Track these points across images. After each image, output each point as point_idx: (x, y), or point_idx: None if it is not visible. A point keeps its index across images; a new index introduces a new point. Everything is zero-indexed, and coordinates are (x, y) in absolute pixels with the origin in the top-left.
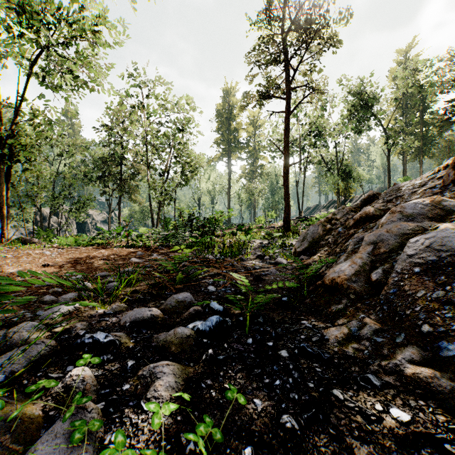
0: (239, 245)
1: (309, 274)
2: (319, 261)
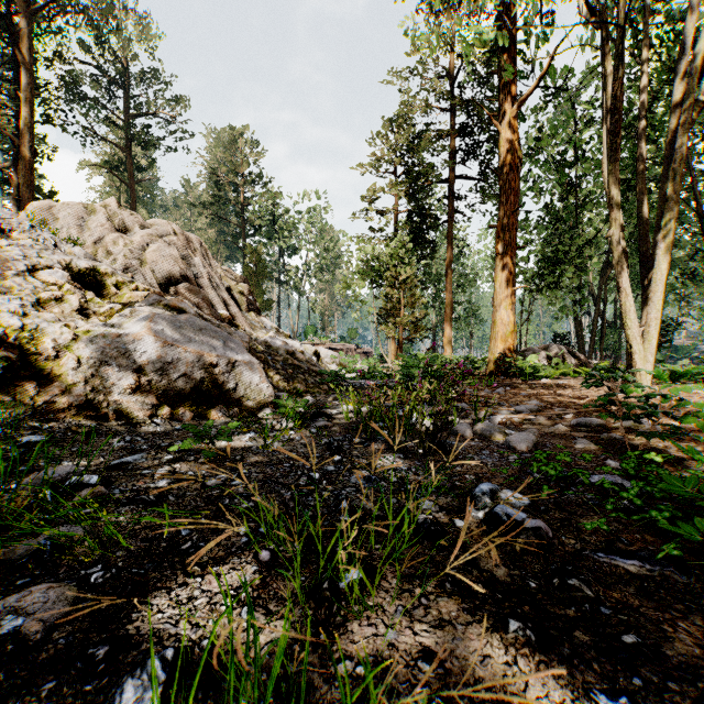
0: (371, 412)
1: (334, 377)
2: (326, 372)
